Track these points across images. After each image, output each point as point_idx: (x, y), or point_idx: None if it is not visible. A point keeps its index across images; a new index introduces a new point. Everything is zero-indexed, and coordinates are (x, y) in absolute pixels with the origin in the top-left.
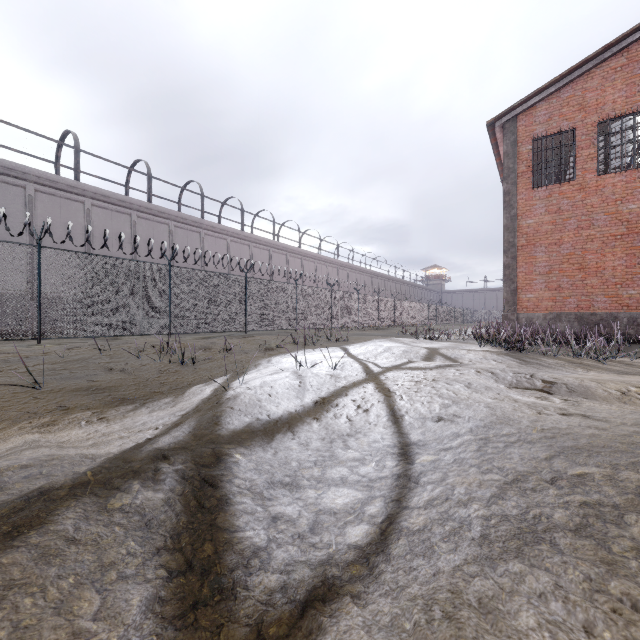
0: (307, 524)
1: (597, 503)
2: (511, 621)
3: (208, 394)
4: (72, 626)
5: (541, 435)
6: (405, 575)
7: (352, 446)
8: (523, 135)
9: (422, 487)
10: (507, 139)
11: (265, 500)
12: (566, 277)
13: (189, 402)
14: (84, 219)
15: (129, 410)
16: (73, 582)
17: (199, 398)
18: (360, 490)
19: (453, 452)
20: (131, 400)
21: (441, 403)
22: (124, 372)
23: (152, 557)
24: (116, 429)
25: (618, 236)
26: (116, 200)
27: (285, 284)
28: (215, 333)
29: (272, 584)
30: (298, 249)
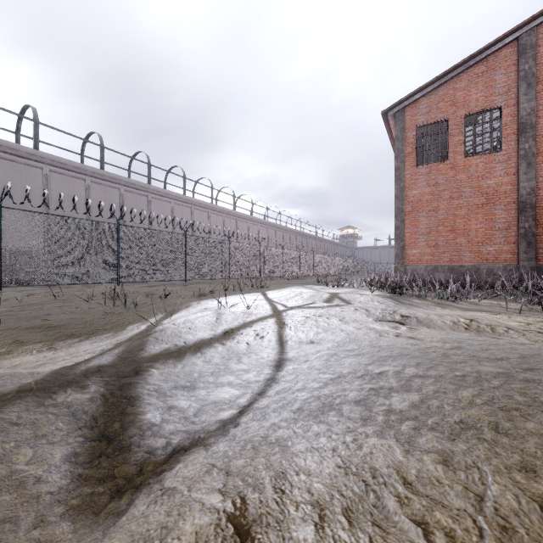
0: (193, 411)
1: (380, 386)
2: (292, 447)
3: (142, 329)
4: (11, 468)
5: (371, 349)
6: (241, 431)
7: (244, 363)
8: (409, 123)
9: (278, 384)
10: (397, 126)
11: (167, 398)
12: (442, 237)
13: (126, 335)
14: (42, 183)
15: (75, 342)
16: (14, 445)
17: (134, 332)
18: (238, 390)
19: (309, 362)
20: (78, 335)
21: (316, 331)
22: (74, 313)
23: (74, 431)
24: (61, 355)
25: (480, 205)
26: (72, 167)
27: (220, 241)
28: (160, 282)
29: (158, 445)
30: (233, 211)
